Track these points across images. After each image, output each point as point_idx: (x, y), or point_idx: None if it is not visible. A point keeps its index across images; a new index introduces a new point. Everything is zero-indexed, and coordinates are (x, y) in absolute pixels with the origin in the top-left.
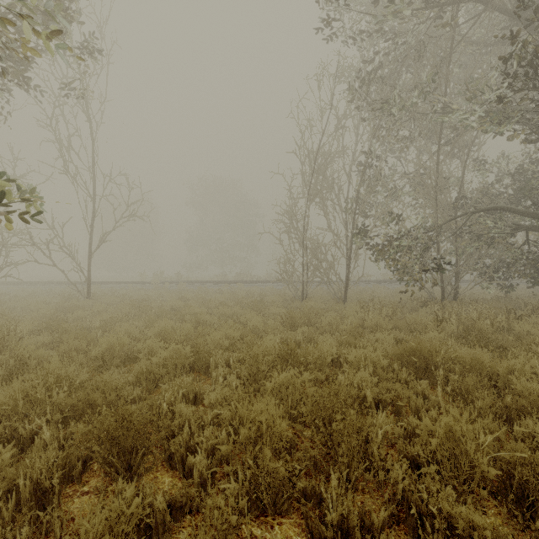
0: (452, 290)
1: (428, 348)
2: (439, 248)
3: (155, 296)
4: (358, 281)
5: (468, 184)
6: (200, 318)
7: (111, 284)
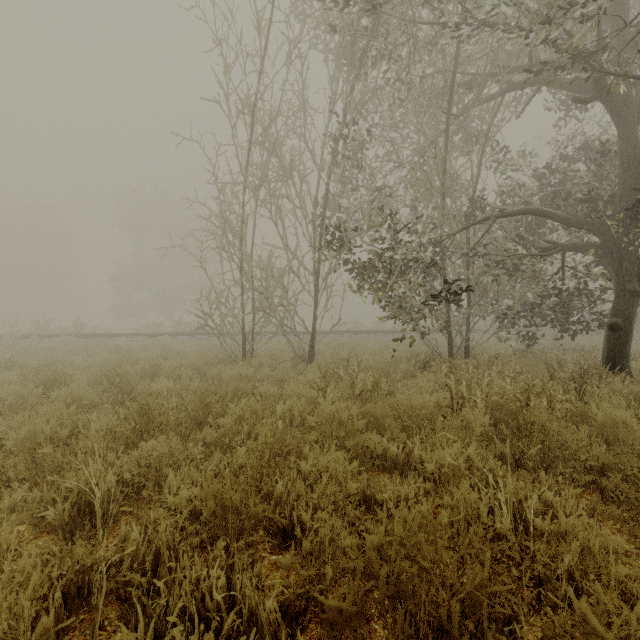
0: (463, 341)
1: (457, 583)
2: (445, 277)
3: None
4: (343, 332)
5: (481, 191)
6: None
7: None
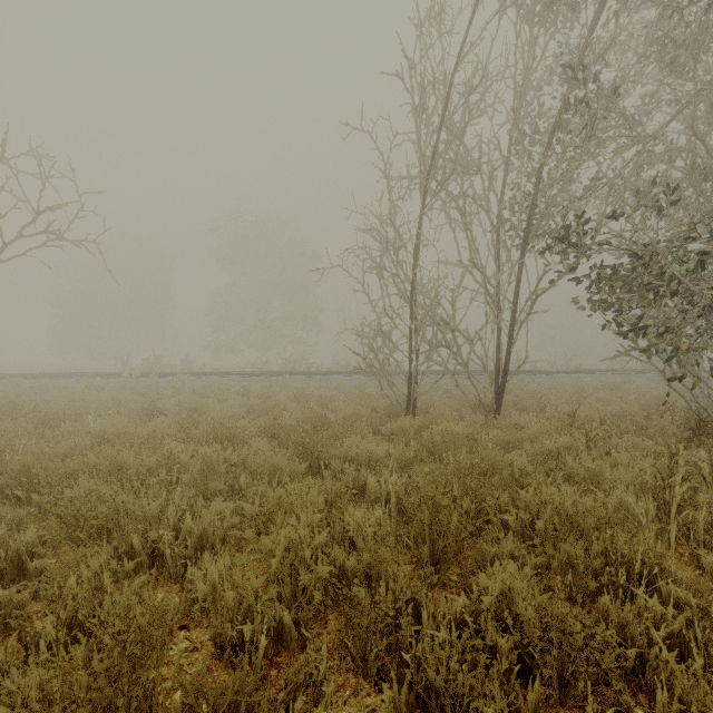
0: None
1: None
2: None
3: (102, 404)
4: (481, 372)
5: None
6: (95, 508)
7: (54, 377)
